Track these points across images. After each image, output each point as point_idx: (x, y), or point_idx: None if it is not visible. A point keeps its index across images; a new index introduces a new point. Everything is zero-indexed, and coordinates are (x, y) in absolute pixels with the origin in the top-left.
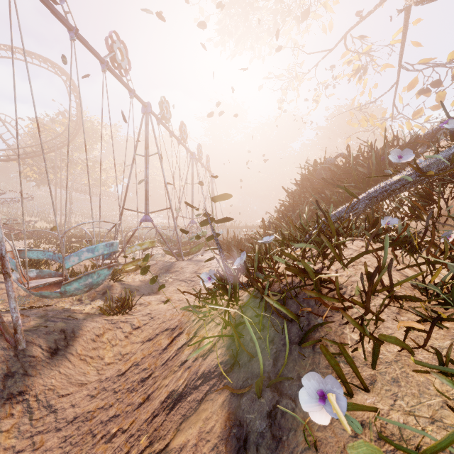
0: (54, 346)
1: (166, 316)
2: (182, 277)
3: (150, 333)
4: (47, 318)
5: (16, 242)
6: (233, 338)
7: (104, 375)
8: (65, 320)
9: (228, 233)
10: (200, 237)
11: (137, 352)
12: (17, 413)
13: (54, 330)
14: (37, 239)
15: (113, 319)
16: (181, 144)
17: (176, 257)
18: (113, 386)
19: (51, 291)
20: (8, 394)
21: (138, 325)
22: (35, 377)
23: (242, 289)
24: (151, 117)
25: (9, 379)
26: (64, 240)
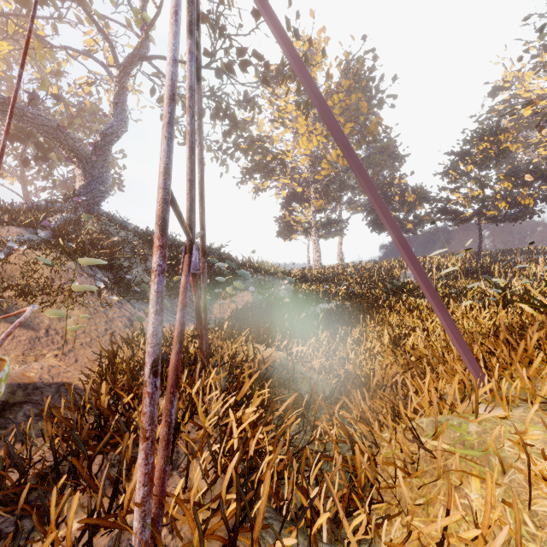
0: None
1: None
2: None
3: None
4: None
5: None
6: None
7: None
8: None
9: None
10: None
11: None
12: None
13: None
14: None
15: None
16: None
17: None
18: None
19: None
20: None
21: None
22: None
23: None
24: None
25: None
26: None
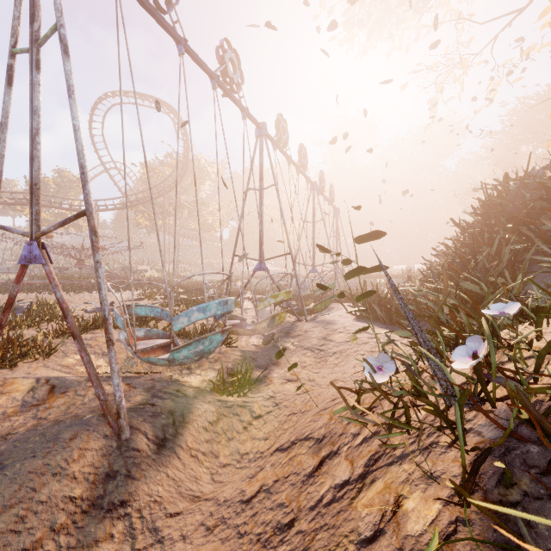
0: (162, 434)
1: (296, 404)
2: (307, 344)
3: (275, 428)
4: (154, 391)
5: (129, 292)
6: (508, 549)
7: (222, 494)
8: (173, 396)
9: (365, 286)
10: (344, 295)
11: (265, 466)
12: (117, 534)
13: (161, 412)
14: (147, 289)
15: (227, 400)
16: (301, 172)
17: (297, 317)
18: (236, 521)
19: (158, 358)
20: (108, 503)
21: (259, 413)
22: (139, 480)
23: (471, 407)
24: (266, 140)
25: (110, 481)
26: (172, 295)
